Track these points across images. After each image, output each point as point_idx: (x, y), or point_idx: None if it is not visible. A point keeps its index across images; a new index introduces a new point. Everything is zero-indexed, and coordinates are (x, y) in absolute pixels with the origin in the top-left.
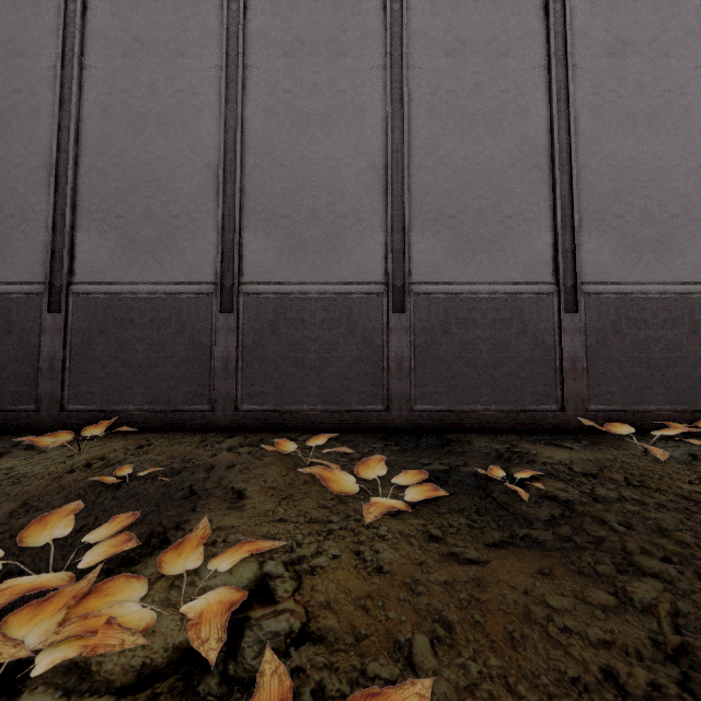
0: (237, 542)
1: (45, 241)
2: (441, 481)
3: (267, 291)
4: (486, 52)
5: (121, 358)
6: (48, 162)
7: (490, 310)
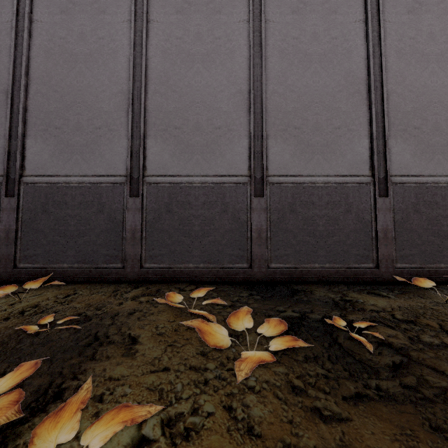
0: (122, 396)
1: (4, 145)
2: (295, 327)
3: (164, 182)
4: (321, 10)
5: (57, 230)
6: (6, 89)
7: (324, 195)
